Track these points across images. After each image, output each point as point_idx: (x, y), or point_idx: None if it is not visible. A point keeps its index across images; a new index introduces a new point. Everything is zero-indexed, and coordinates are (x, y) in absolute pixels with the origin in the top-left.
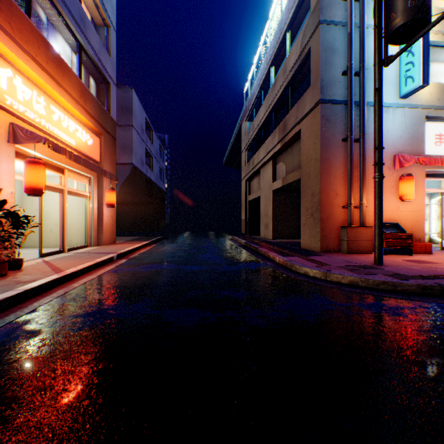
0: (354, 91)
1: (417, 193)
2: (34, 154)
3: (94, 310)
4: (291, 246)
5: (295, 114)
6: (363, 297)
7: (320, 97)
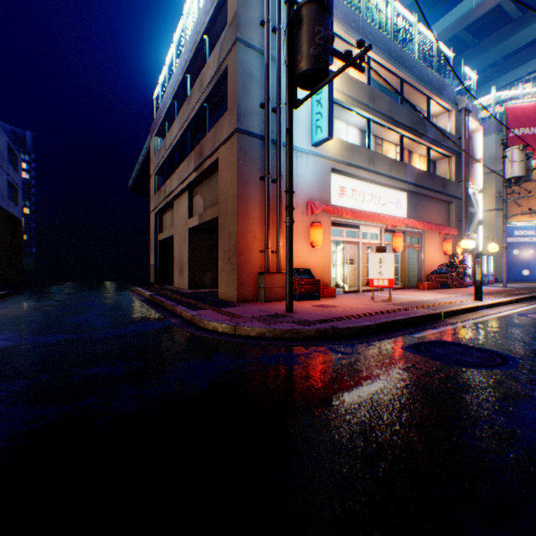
0: (273, 128)
1: (326, 241)
2: None
3: None
4: (208, 297)
5: (213, 139)
6: (268, 350)
7: (238, 125)
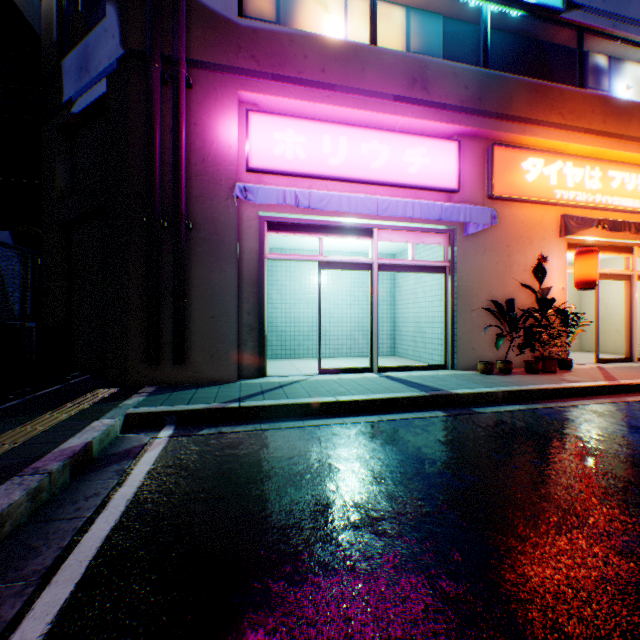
0: None
1: None
2: (585, 240)
3: (636, 425)
4: None
5: None
6: None
7: None
